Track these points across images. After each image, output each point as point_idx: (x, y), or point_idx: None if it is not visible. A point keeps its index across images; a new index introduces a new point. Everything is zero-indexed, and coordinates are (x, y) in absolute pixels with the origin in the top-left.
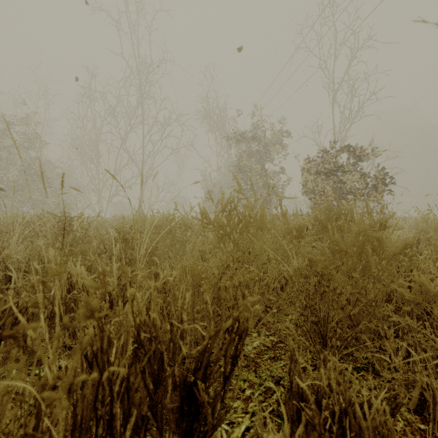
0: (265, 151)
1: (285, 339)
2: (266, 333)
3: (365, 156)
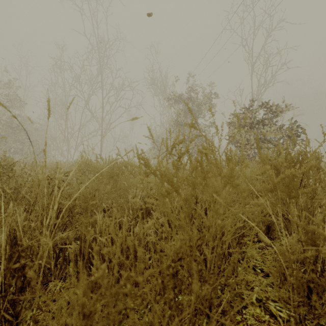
0: (199, 109)
1: None
2: None
3: (283, 111)
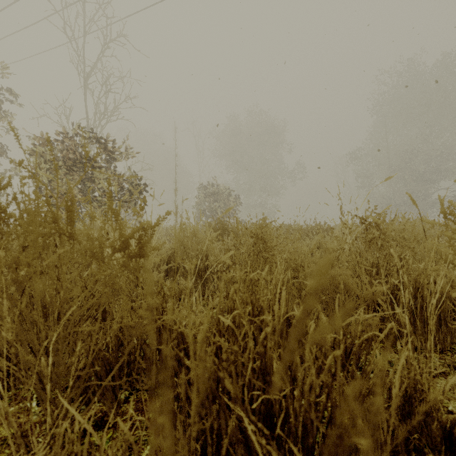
0: None
1: None
2: None
3: (122, 155)
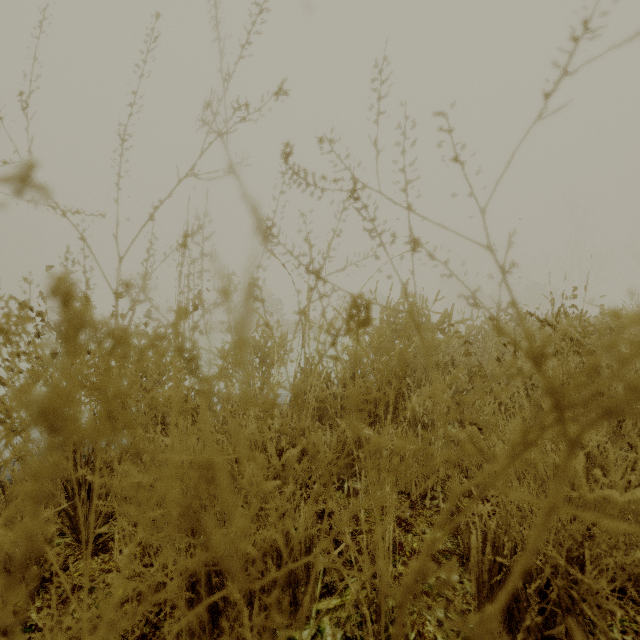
0: None
1: None
2: None
3: None
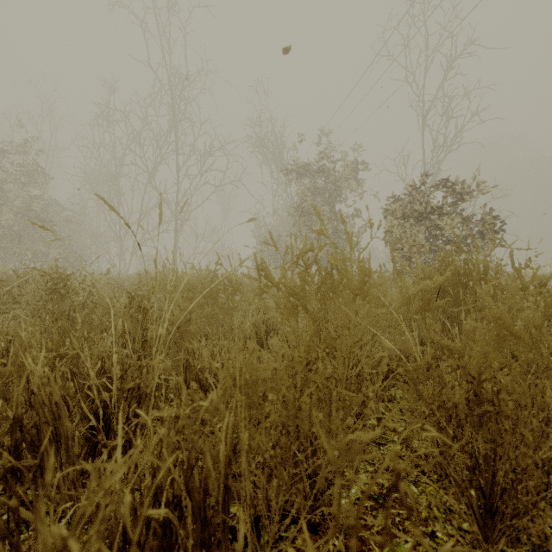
0: (336, 188)
1: (417, 499)
2: (367, 469)
3: (470, 193)
